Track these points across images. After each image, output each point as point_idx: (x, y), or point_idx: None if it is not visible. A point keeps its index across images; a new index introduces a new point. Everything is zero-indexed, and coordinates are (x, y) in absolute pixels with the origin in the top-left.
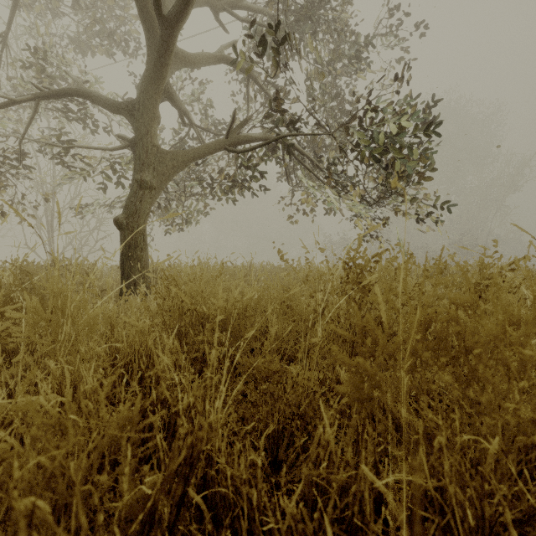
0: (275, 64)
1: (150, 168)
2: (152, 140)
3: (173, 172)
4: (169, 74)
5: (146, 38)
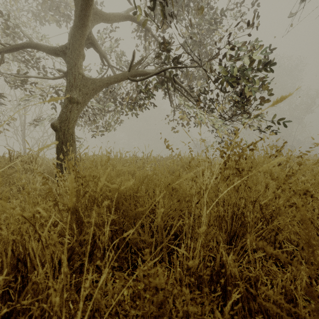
0: (163, 15)
1: (77, 89)
2: (78, 70)
3: (93, 93)
4: (91, 26)
5: None
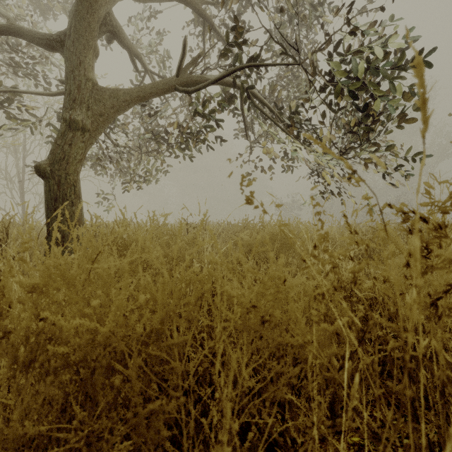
0: None
1: (83, 106)
2: (85, 73)
3: (113, 114)
4: (110, 2)
5: None
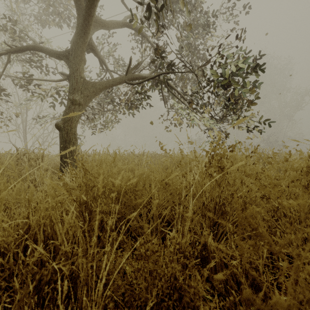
0: (158, 24)
1: (79, 92)
2: (80, 74)
3: (94, 95)
4: (92, 33)
5: (76, 8)
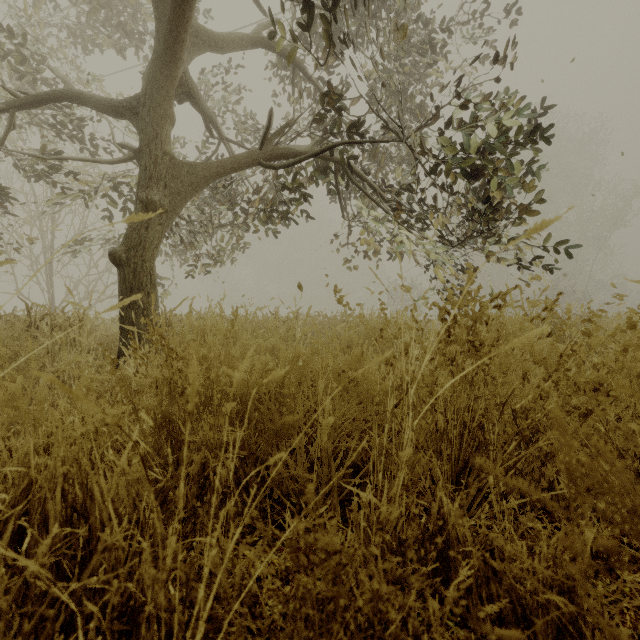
0: (330, 40)
1: (160, 184)
2: (162, 146)
3: (192, 191)
4: (187, 60)
5: (153, 6)
